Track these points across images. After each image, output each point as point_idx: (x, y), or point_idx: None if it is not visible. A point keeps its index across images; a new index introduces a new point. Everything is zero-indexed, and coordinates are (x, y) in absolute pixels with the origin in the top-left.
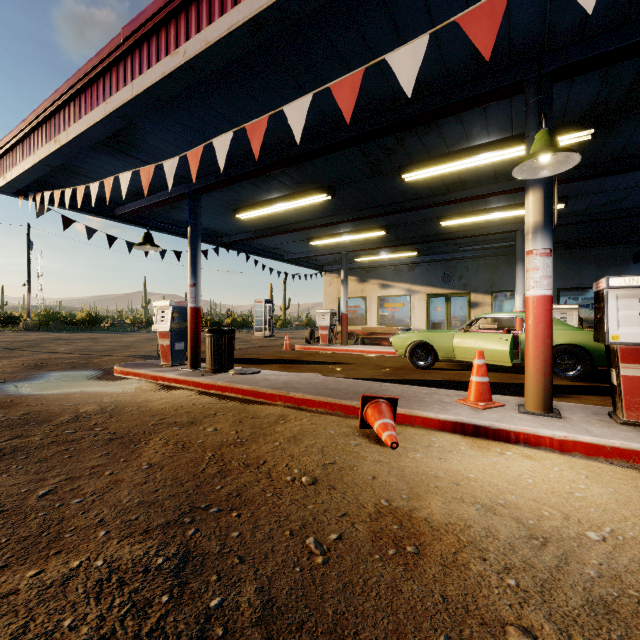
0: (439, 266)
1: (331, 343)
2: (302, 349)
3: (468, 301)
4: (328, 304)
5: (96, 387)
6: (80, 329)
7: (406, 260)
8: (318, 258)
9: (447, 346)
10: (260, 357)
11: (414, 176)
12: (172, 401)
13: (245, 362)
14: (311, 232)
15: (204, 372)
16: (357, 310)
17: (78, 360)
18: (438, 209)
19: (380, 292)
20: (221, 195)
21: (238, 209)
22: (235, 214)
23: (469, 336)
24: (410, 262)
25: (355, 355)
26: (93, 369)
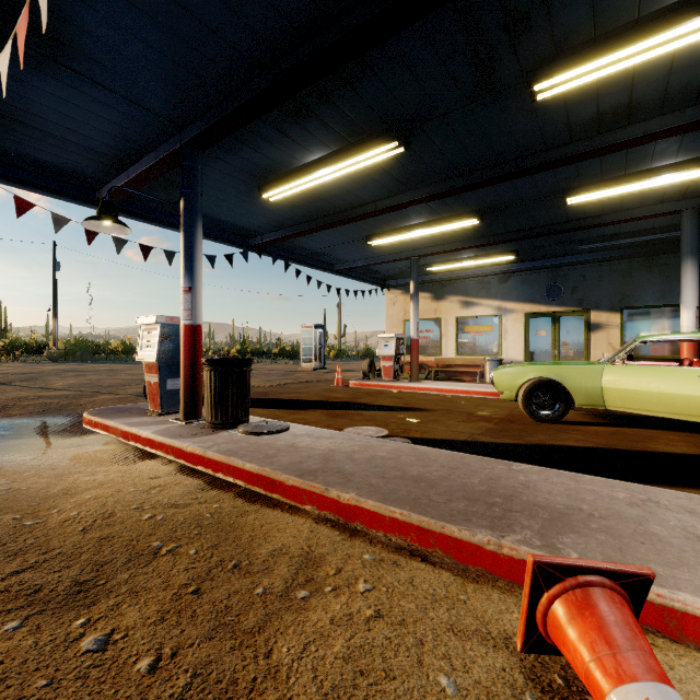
0: (542, 275)
1: (397, 378)
2: (358, 386)
3: (585, 322)
4: (391, 328)
5: (23, 452)
6: (110, 359)
7: (496, 269)
8: (379, 269)
9: (591, 387)
10: (301, 397)
11: (555, 87)
12: (107, 496)
13: (278, 405)
14: (370, 226)
15: (200, 427)
16: (429, 335)
17: (61, 400)
18: (568, 174)
19: (460, 312)
20: (236, 158)
21: (265, 185)
22: (261, 193)
23: (634, 371)
24: (501, 271)
25: (431, 395)
26: (66, 414)
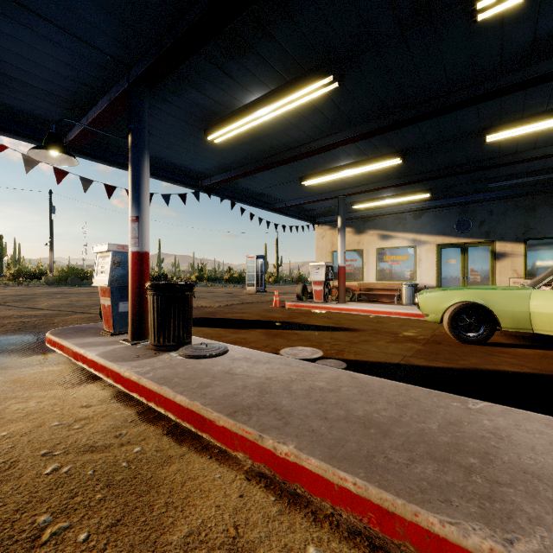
0: (453, 211)
1: (326, 300)
2: (293, 307)
3: (491, 251)
4: (321, 258)
5: None
6: None
7: (411, 206)
8: (310, 207)
9: (518, 311)
10: (244, 317)
11: (499, 4)
12: (23, 433)
13: (223, 324)
14: (304, 167)
15: (144, 349)
16: (353, 264)
17: (38, 318)
18: (490, 111)
19: (379, 244)
20: (182, 100)
21: (210, 127)
22: (207, 136)
23: None
24: (416, 208)
25: (357, 316)
26: (37, 332)
